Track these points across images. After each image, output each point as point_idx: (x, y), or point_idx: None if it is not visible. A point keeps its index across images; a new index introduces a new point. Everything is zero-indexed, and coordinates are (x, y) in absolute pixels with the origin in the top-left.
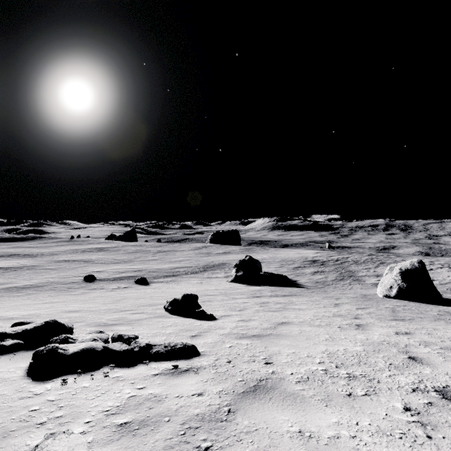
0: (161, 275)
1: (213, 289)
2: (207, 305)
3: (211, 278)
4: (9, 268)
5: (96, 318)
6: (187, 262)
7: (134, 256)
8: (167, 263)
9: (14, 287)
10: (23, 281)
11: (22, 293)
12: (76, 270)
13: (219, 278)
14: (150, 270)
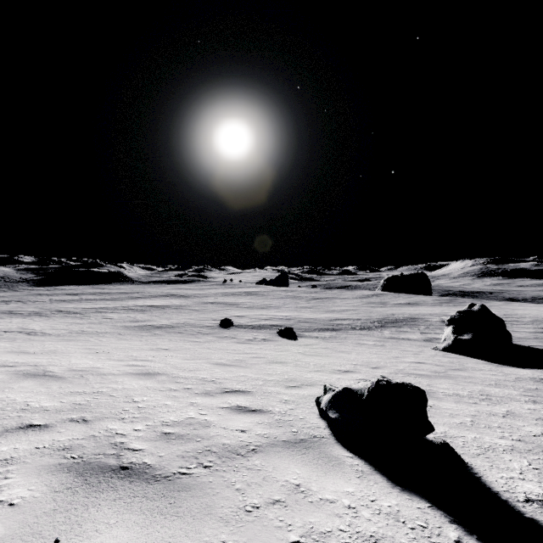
0: (315, 328)
1: (415, 363)
2: (429, 410)
3: (397, 340)
4: (161, 307)
5: (137, 413)
6: (352, 313)
7: (283, 302)
8: (323, 313)
9: (149, 326)
10: (163, 320)
11: (150, 333)
12: (217, 313)
13: (414, 341)
14: (300, 319)
